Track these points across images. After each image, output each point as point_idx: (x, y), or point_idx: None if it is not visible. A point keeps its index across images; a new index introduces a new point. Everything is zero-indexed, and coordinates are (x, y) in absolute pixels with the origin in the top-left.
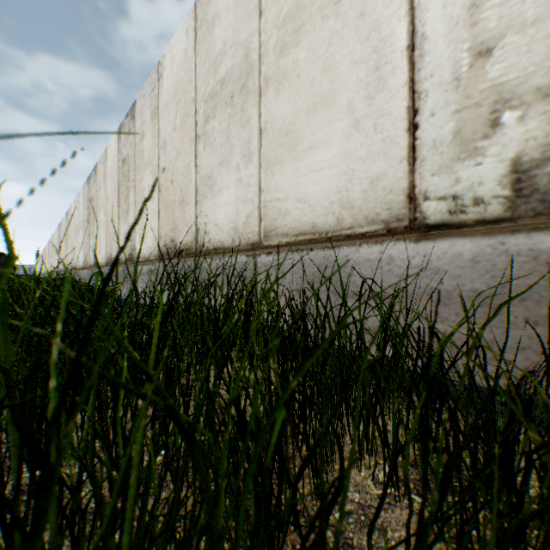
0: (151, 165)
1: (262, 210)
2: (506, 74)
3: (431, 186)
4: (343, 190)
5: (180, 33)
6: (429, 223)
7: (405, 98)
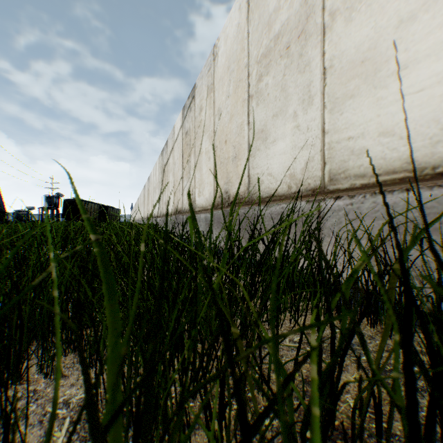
0: (208, 132)
1: (326, 152)
2: None
3: None
4: None
5: (233, 12)
6: None
7: None
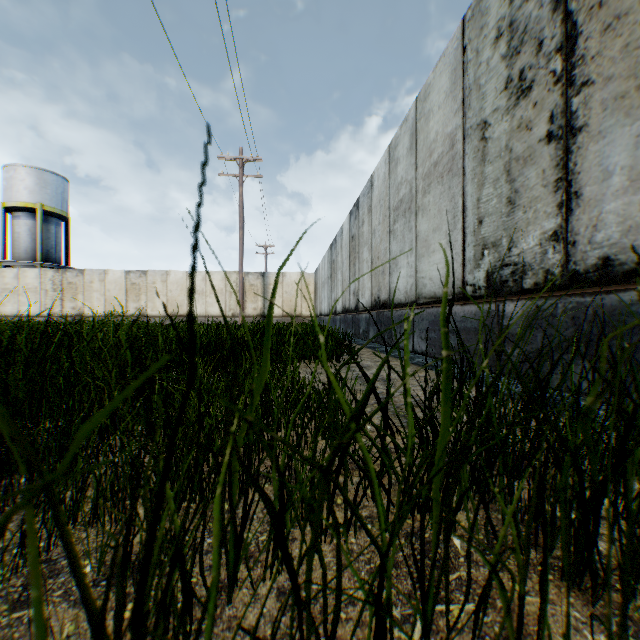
0: None
1: (21, 311)
2: (48, 307)
3: (44, 313)
4: (35, 312)
5: None
6: (43, 316)
7: (41, 305)
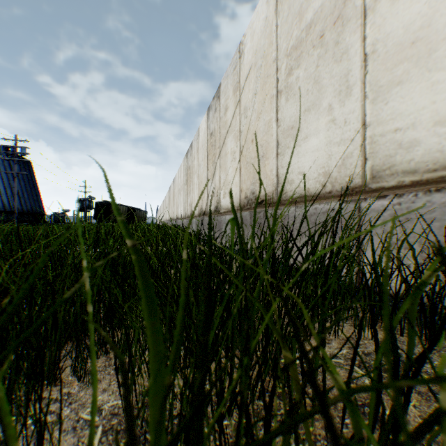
0: (233, 131)
1: (367, 147)
2: None
3: None
4: None
5: (261, 6)
6: None
7: None
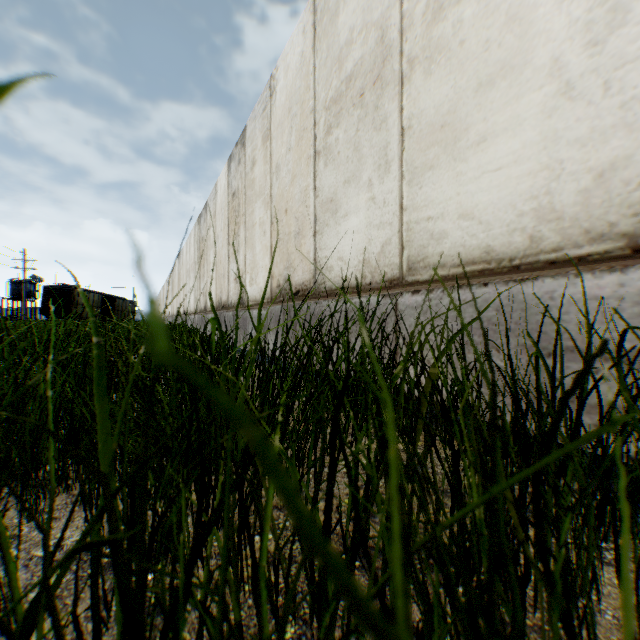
0: (263, 195)
1: (404, 234)
2: None
3: None
4: (541, 194)
5: (296, 35)
6: None
7: None
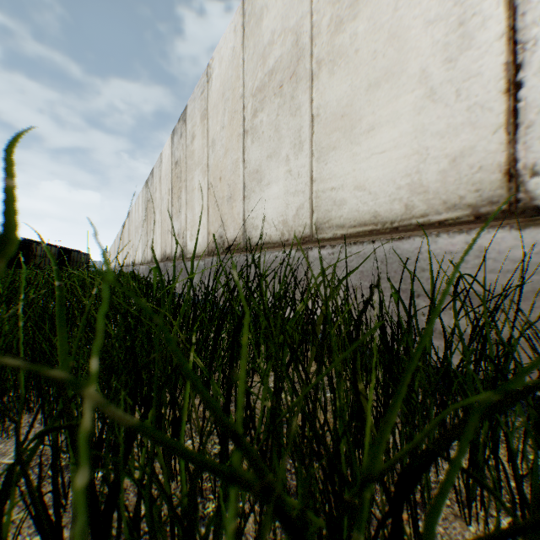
0: (201, 165)
1: (314, 201)
2: None
3: None
4: (413, 172)
5: (228, 32)
6: (538, 204)
7: (501, 52)
